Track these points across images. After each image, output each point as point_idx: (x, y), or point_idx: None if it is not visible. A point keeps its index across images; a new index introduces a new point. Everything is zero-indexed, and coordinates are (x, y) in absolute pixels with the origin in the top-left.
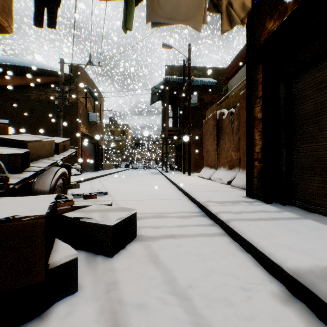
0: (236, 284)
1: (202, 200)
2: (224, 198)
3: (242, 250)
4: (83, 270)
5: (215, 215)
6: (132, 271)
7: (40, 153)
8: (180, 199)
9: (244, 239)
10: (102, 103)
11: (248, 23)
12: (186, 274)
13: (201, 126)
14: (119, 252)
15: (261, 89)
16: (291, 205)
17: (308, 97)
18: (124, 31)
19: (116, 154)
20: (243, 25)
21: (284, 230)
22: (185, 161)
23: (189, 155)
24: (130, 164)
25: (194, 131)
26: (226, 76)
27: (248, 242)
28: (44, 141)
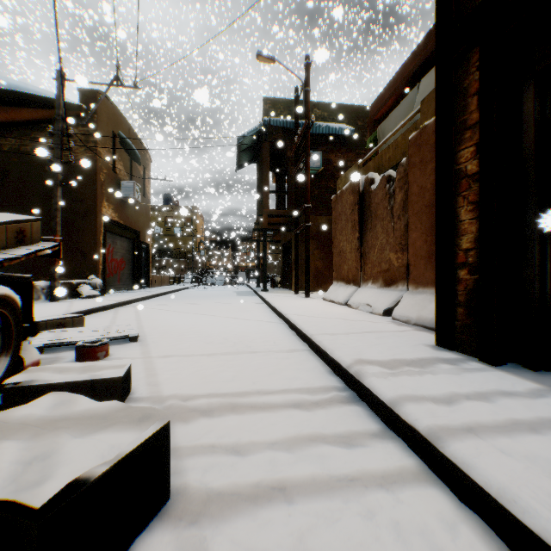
0: None
1: (344, 357)
2: (392, 351)
3: None
4: None
5: (389, 406)
6: None
7: None
8: (293, 350)
9: (519, 524)
10: (148, 165)
11: None
12: None
13: (327, 209)
14: None
15: (476, 108)
16: None
17: None
18: None
19: (177, 259)
20: None
21: None
22: (299, 271)
23: (307, 259)
24: (200, 277)
25: (315, 217)
26: (372, 117)
27: (540, 544)
28: None
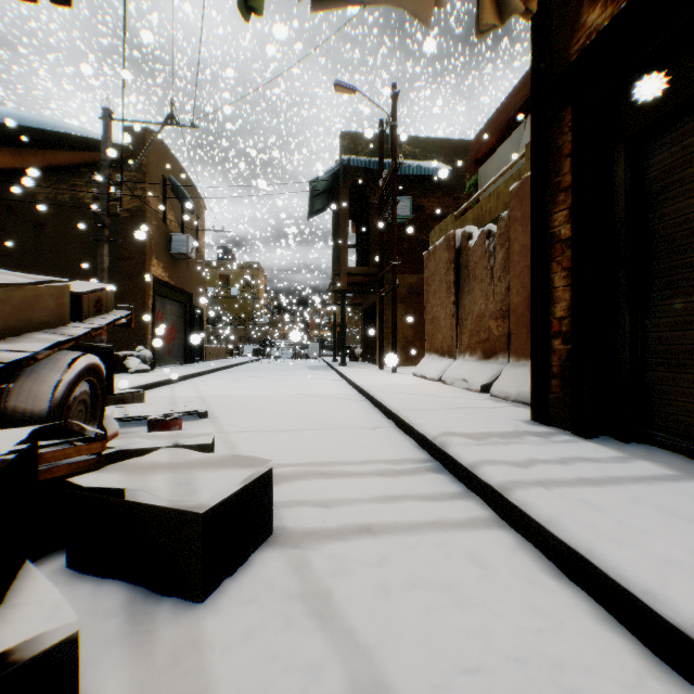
0: (565, 693)
1: (431, 430)
2: (482, 425)
3: (553, 570)
4: (110, 651)
5: (470, 470)
6: (255, 652)
7: (27, 316)
8: (378, 426)
9: (558, 541)
10: (201, 214)
11: (535, 18)
12: (413, 660)
13: (418, 266)
14: (222, 585)
15: (569, 170)
16: (644, 443)
17: (690, 184)
18: (245, 17)
19: (234, 327)
20: (528, 17)
21: (656, 513)
22: (384, 342)
23: (394, 327)
24: (263, 349)
25: (404, 275)
26: (472, 156)
27: (570, 551)
28: (40, 286)
